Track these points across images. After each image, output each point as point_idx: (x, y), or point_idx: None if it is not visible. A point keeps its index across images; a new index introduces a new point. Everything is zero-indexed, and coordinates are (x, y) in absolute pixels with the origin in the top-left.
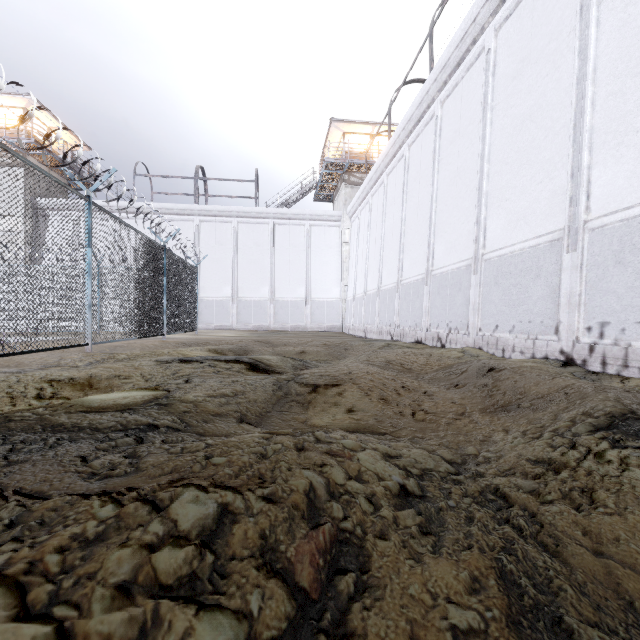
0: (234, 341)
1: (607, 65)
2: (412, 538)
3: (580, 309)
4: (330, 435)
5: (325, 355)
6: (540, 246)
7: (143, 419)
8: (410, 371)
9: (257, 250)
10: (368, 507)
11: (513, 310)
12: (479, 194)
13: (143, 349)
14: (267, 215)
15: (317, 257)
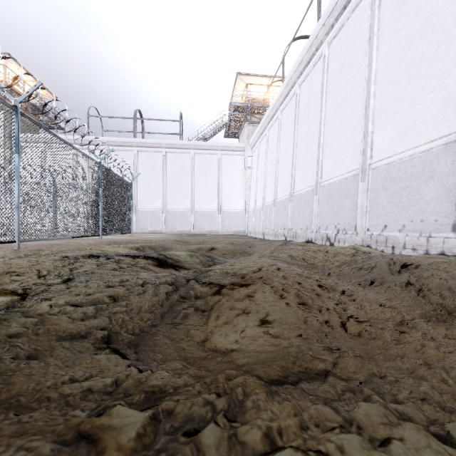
0: (158, 241)
1: None
2: None
3: None
4: (240, 434)
5: (232, 252)
6: (433, 150)
7: None
8: (314, 267)
9: (181, 173)
10: None
11: (403, 211)
12: (366, 112)
13: (77, 247)
14: (188, 146)
15: (226, 178)
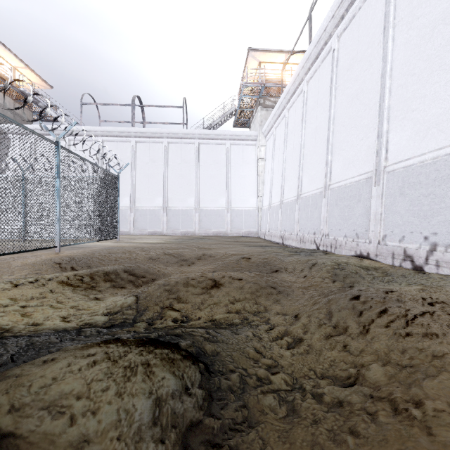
0: (139, 254)
1: None
2: None
3: None
4: None
5: (253, 295)
6: None
7: None
8: None
9: (184, 166)
10: None
11: None
12: None
13: None
14: (193, 136)
15: (236, 172)
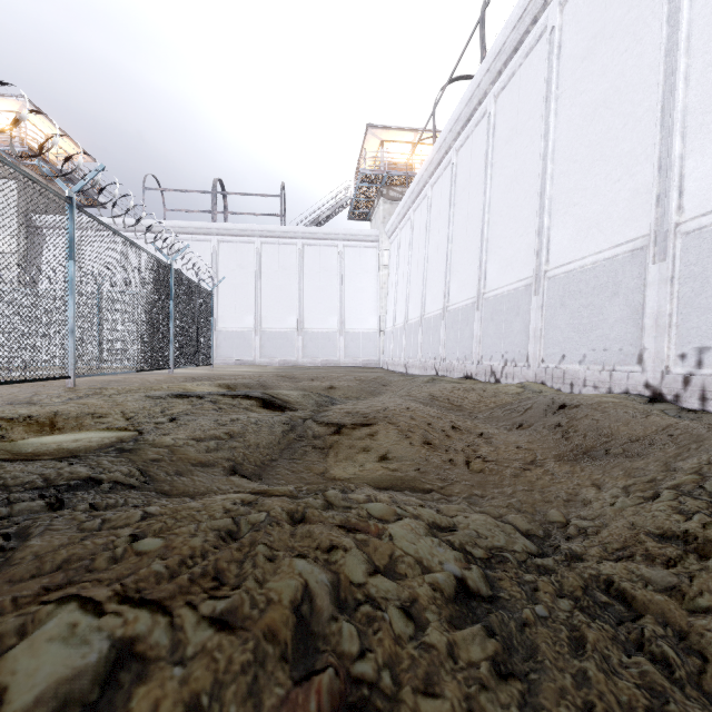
0: (253, 376)
1: (705, 29)
2: (483, 691)
3: (671, 332)
4: (350, 496)
5: (358, 391)
6: (618, 257)
7: (84, 471)
8: (460, 409)
9: (283, 274)
10: (404, 627)
11: (584, 336)
12: (541, 200)
13: (143, 384)
14: (295, 234)
15: (351, 282)
